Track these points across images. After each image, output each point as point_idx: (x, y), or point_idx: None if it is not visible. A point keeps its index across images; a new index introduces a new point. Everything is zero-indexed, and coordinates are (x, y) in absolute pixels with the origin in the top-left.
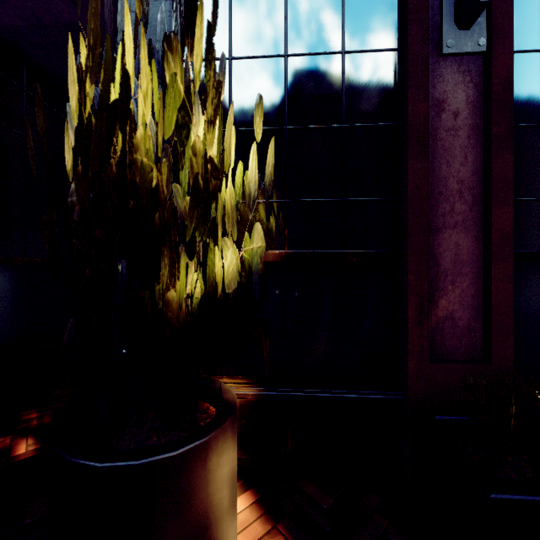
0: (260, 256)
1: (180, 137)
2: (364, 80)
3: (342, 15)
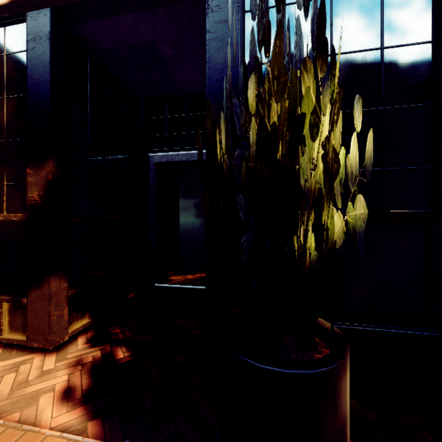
0: (363, 220)
1: (311, 133)
2: (401, 70)
3: (380, 18)
